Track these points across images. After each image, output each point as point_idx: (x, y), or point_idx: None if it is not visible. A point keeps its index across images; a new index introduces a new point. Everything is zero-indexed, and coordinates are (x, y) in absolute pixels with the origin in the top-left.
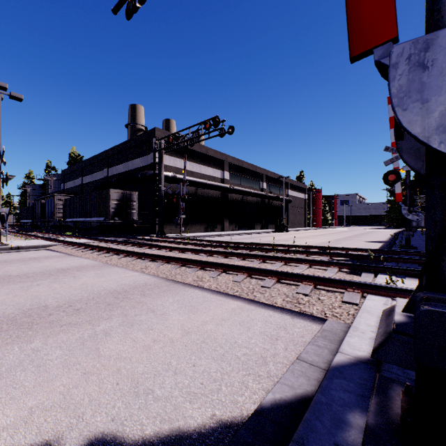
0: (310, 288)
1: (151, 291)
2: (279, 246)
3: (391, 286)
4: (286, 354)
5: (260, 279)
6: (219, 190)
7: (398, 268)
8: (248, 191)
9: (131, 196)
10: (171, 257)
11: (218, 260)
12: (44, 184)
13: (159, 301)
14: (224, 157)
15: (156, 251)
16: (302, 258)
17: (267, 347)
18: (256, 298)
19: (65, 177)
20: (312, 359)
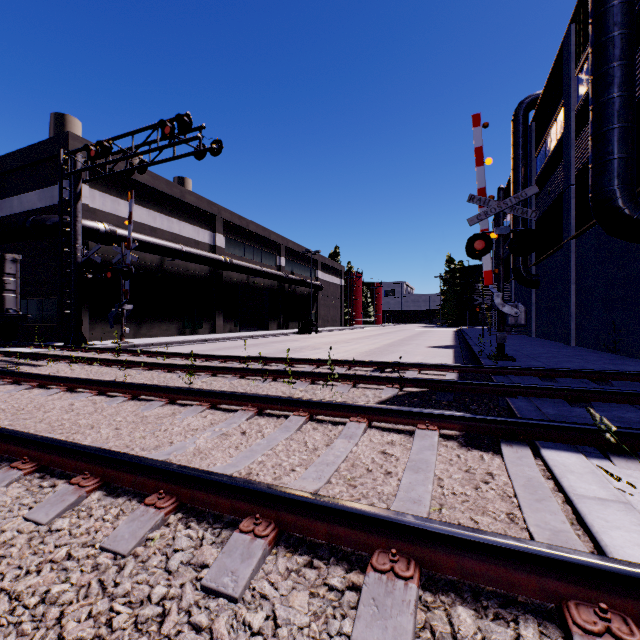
0: (411, 609)
1: None
2: (301, 362)
3: None
4: None
5: (217, 526)
6: (205, 264)
7: (580, 428)
8: (257, 268)
9: (3, 262)
10: None
11: (143, 413)
12: None
13: None
14: (216, 209)
15: None
16: (351, 404)
17: None
18: None
19: None
20: None
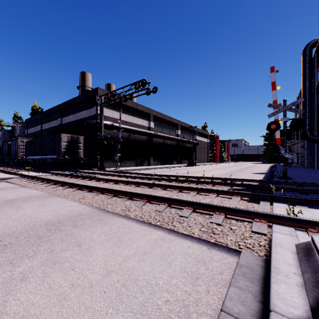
0: (222, 218)
1: (83, 222)
2: (191, 177)
3: (294, 217)
4: (209, 299)
5: (179, 209)
6: (146, 135)
7: (289, 197)
8: (167, 136)
9: (78, 139)
10: (104, 189)
11: (144, 190)
12: (12, 130)
13: (88, 232)
14: (150, 111)
15: (95, 183)
16: (211, 189)
17: (188, 290)
18: (175, 228)
19: (28, 124)
20: (238, 309)
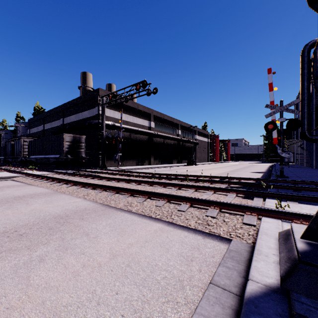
0: (216, 212)
1: (89, 215)
2: (190, 176)
3: (281, 210)
4: (201, 276)
5: (177, 204)
6: (146, 135)
7: (281, 194)
8: (168, 136)
9: (80, 139)
10: (107, 186)
11: (145, 188)
12: (15, 129)
13: (94, 224)
14: (151, 111)
15: (97, 181)
16: (209, 186)
17: (183, 269)
18: (173, 221)
19: (31, 124)
20: (224, 282)
